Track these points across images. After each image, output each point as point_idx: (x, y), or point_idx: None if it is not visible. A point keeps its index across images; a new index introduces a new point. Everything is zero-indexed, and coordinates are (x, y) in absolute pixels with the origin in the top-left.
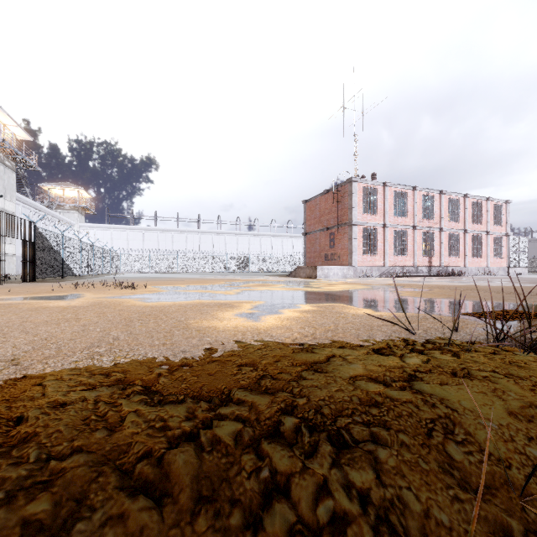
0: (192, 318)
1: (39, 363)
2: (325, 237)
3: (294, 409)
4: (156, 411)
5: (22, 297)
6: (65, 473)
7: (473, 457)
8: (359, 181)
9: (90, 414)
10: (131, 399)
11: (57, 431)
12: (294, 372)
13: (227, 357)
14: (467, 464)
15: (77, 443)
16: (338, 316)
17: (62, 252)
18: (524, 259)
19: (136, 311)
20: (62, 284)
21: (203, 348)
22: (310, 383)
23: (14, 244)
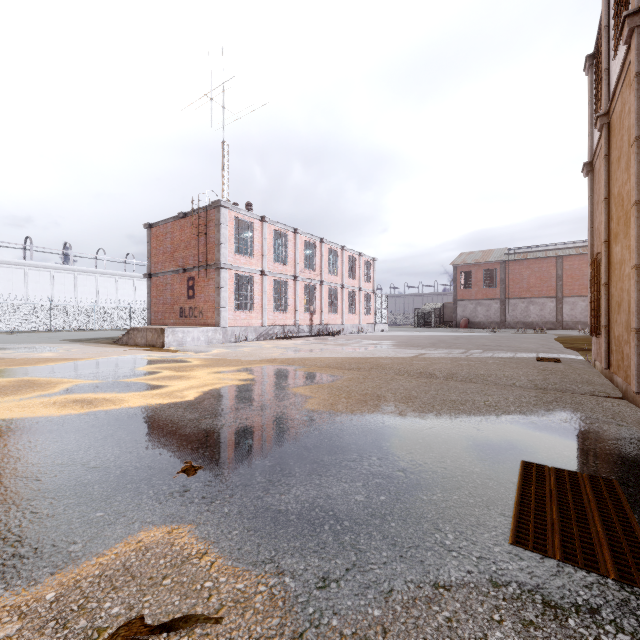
0: None
1: None
2: (180, 283)
3: None
4: None
5: None
6: None
7: None
8: (230, 208)
9: None
10: None
11: None
12: None
13: None
14: None
15: None
16: None
17: None
18: (386, 316)
19: None
20: None
21: None
22: None
23: None
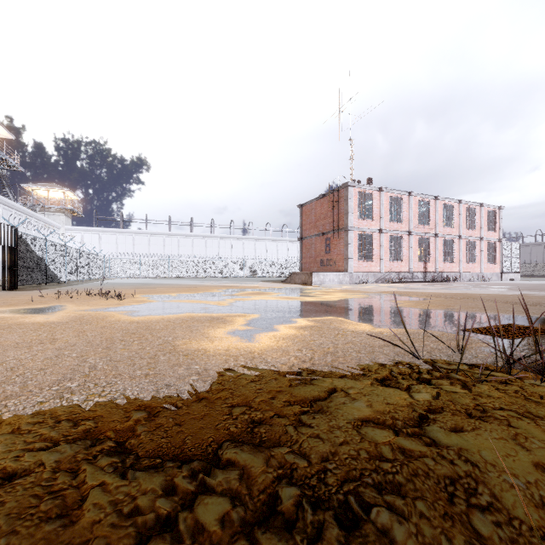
0: (181, 337)
1: None
2: (320, 243)
3: (294, 474)
4: (126, 485)
5: None
6: None
7: (503, 533)
8: (355, 186)
9: (42, 492)
10: (98, 464)
11: None
12: (292, 415)
13: (217, 394)
14: (497, 543)
15: None
16: (337, 334)
17: (45, 257)
18: (517, 265)
19: (120, 329)
20: (44, 293)
21: (190, 380)
22: (311, 432)
23: None
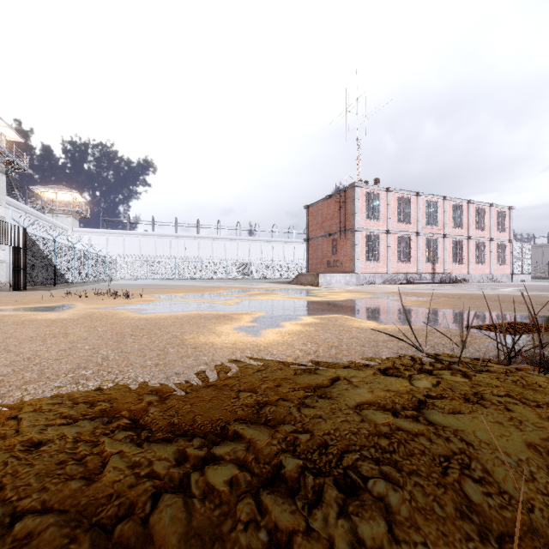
0: (188, 333)
1: (17, 390)
2: (327, 244)
3: (297, 447)
4: (142, 453)
5: (9, 308)
6: (31, 539)
7: (493, 501)
8: (362, 186)
9: (67, 457)
10: (115, 436)
11: (26, 482)
12: (297, 399)
13: (224, 381)
14: (487, 509)
15: (48, 498)
16: (342, 330)
17: (54, 258)
18: (528, 266)
19: (129, 325)
20: (53, 293)
21: (198, 369)
22: (314, 413)
23: (4, 250)
